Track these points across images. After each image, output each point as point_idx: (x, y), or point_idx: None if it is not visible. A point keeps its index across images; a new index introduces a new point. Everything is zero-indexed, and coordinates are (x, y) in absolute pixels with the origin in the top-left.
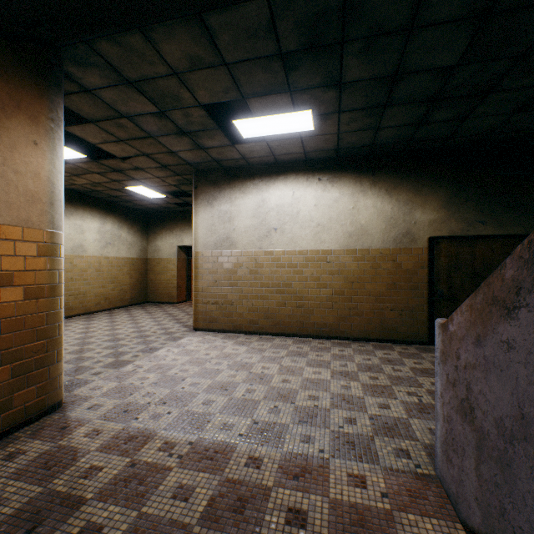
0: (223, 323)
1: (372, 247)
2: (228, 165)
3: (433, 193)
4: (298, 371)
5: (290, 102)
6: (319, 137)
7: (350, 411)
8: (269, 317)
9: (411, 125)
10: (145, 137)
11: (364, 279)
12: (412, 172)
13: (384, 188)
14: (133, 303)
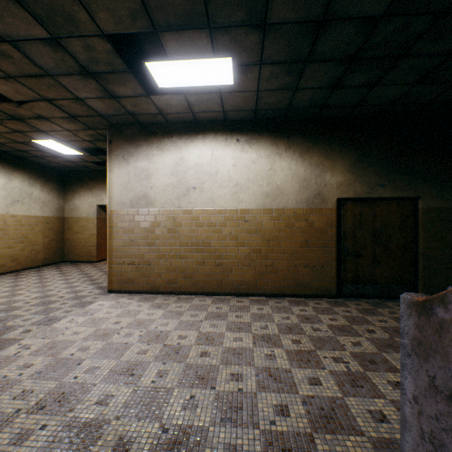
0: (139, 284)
1: (287, 207)
2: (145, 121)
3: (341, 157)
4: (218, 339)
5: (210, 43)
6: (239, 94)
7: (279, 394)
8: (187, 276)
9: (327, 88)
10: (41, 74)
11: (279, 238)
12: (323, 137)
13: (298, 152)
14: (47, 263)
